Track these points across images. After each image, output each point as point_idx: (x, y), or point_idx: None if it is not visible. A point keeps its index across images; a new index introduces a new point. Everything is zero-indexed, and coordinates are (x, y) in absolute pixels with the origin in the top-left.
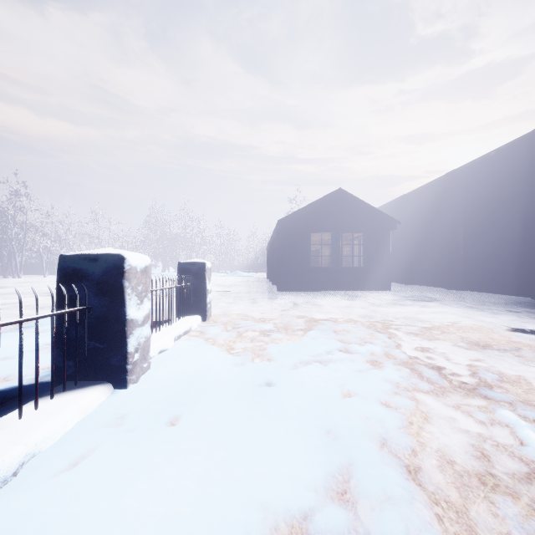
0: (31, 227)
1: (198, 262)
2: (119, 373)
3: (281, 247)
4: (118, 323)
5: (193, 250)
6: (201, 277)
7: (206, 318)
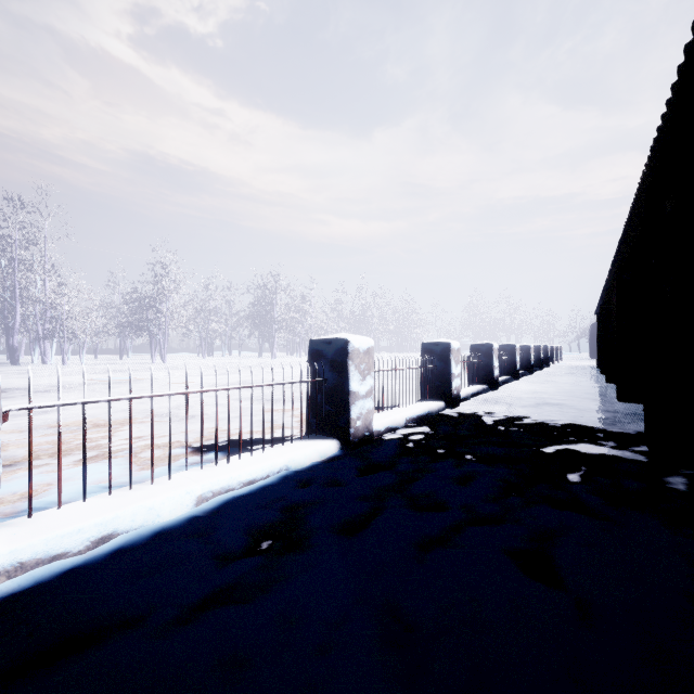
0: (411, 322)
1: (559, 346)
2: (557, 360)
3: (593, 337)
4: (557, 354)
5: (512, 332)
6: (560, 350)
7: (562, 361)
